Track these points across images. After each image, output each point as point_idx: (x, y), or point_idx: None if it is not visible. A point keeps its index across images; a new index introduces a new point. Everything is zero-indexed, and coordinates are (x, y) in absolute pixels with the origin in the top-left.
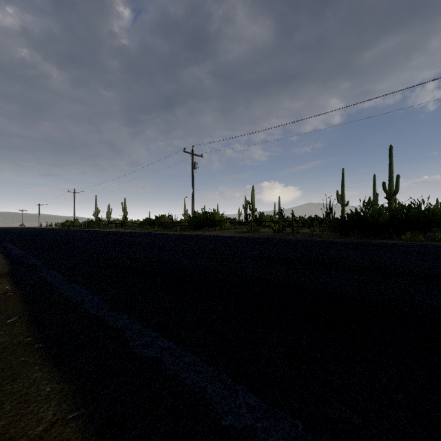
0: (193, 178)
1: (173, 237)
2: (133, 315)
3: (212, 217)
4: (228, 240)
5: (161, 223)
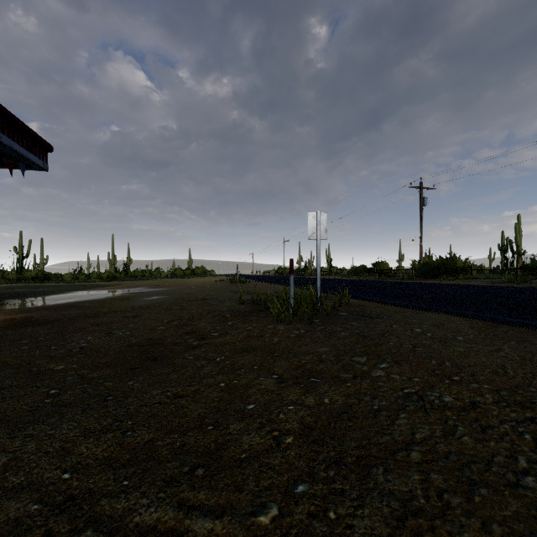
0: (421, 217)
1: (409, 284)
2: (446, 308)
3: (451, 263)
4: (483, 288)
5: (380, 271)
